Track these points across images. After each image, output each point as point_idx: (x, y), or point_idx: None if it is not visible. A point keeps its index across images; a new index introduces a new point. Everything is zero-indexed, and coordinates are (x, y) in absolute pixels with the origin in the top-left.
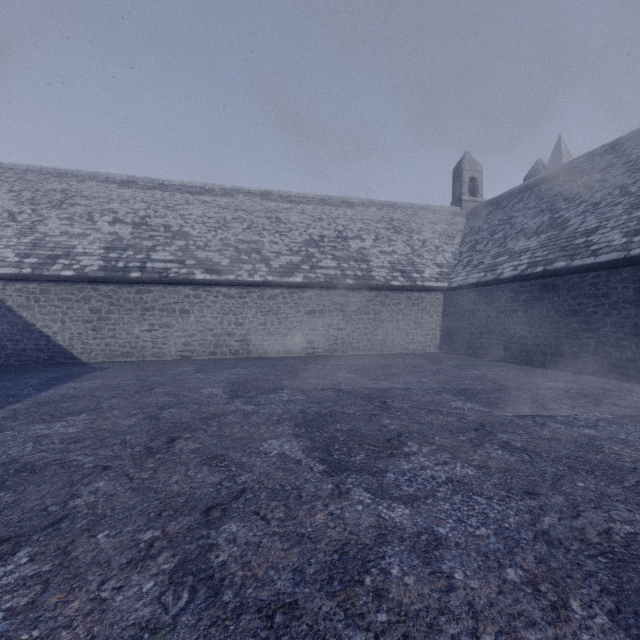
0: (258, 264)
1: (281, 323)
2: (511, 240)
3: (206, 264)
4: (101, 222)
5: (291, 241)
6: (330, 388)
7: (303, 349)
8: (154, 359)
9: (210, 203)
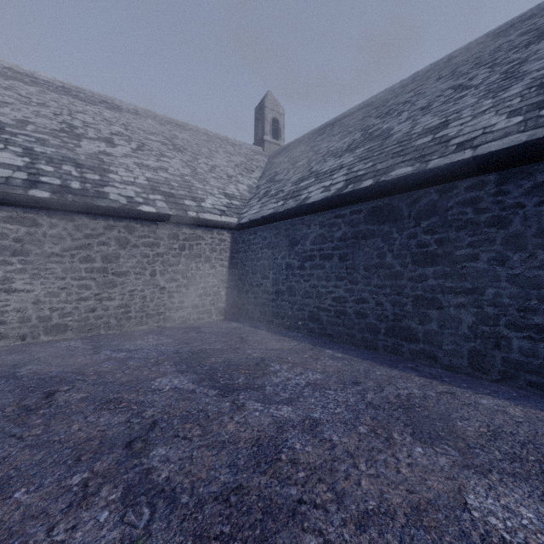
0: None
1: None
2: (317, 163)
3: None
4: None
5: None
6: None
7: None
8: None
9: None
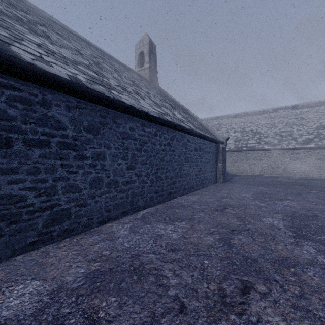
0: (291, 141)
1: (302, 163)
2: None
3: (268, 143)
4: (231, 132)
5: (308, 128)
6: (320, 183)
7: (314, 174)
8: (250, 174)
9: (267, 117)
